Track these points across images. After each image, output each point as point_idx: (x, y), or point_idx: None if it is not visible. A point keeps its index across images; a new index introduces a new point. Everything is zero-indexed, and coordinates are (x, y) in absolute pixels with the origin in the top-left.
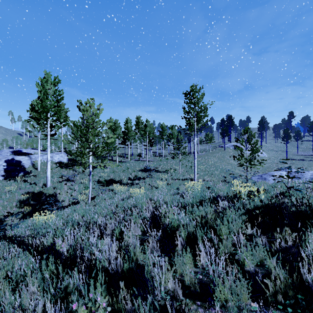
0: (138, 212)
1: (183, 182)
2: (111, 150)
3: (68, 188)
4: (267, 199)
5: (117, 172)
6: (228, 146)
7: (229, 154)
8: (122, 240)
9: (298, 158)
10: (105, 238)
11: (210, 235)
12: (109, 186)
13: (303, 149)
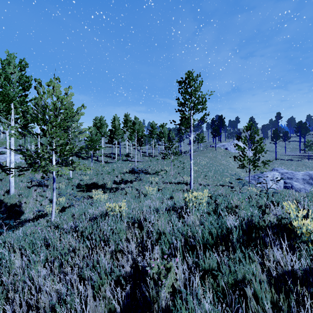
0: (109, 256)
1: (176, 186)
2: (83, 149)
3: (37, 195)
4: None
5: (101, 175)
6: (219, 146)
7: (220, 154)
8: None
9: (286, 158)
10: None
11: None
12: (90, 191)
13: (290, 150)
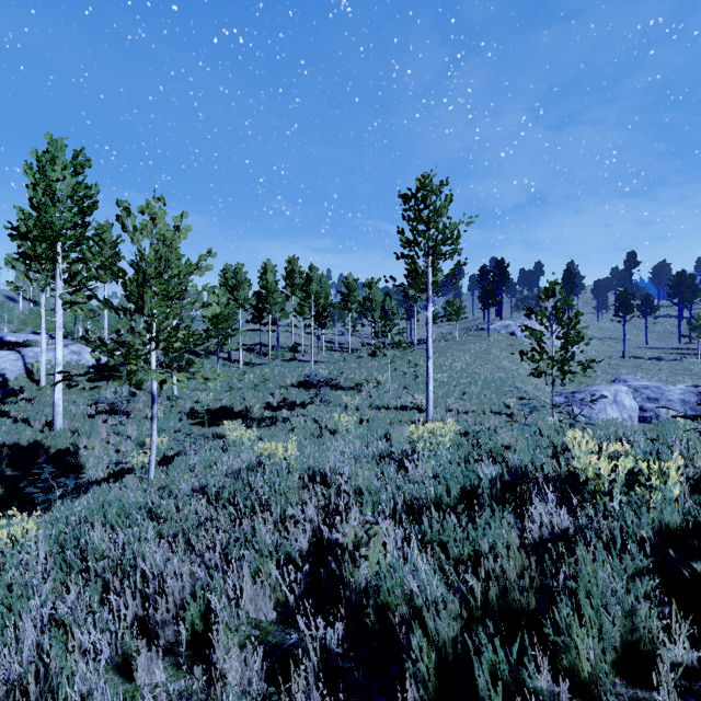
0: (272, 527)
1: (398, 415)
2: (211, 338)
3: (110, 431)
4: (690, 499)
5: (240, 390)
6: (497, 328)
7: (499, 346)
8: (210, 644)
9: (648, 355)
10: (156, 634)
11: (537, 680)
12: (216, 424)
13: (658, 336)
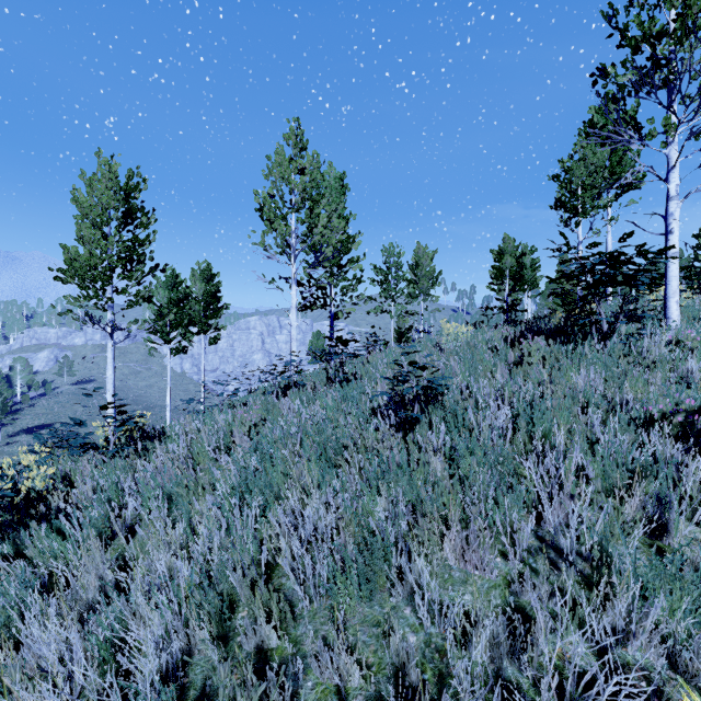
0: None
1: None
2: None
3: None
4: None
5: None
6: None
7: None
8: None
9: None
10: None
11: None
12: None
13: None
